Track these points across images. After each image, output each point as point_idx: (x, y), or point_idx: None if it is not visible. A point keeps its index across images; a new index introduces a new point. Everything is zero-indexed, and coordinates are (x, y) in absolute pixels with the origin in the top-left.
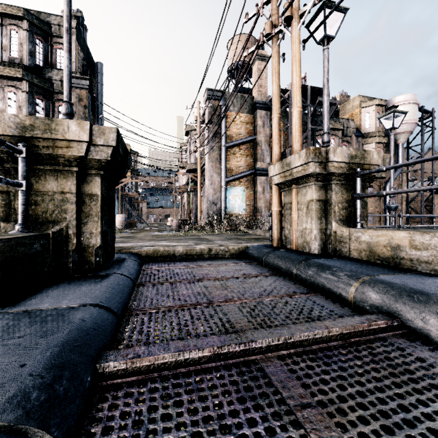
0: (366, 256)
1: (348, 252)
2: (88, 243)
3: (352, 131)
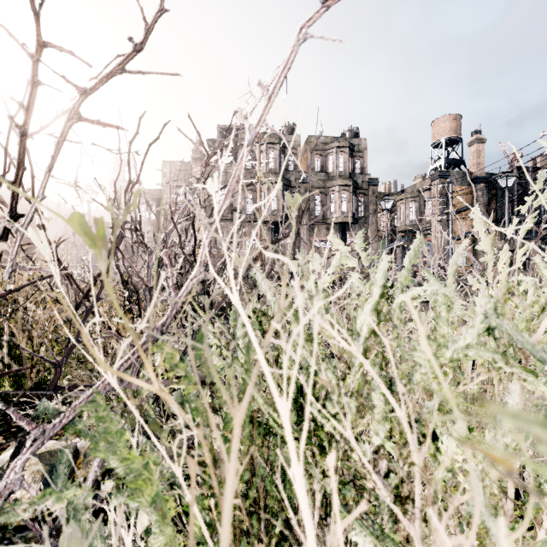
0: None
1: None
2: None
3: None
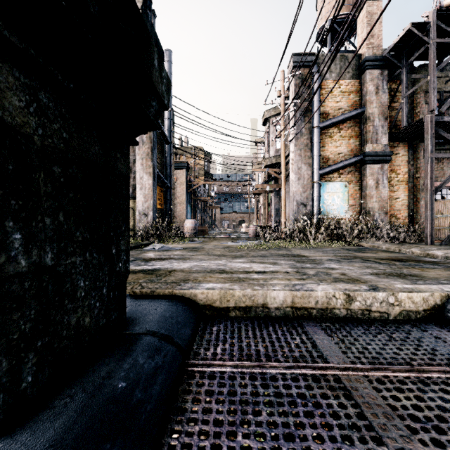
0: None
1: None
2: None
3: None
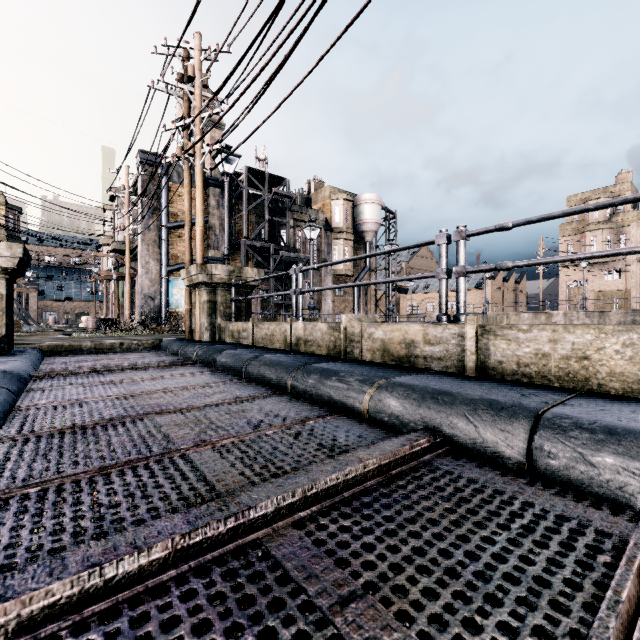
0: (231, 340)
1: (226, 338)
2: None
3: (321, 224)
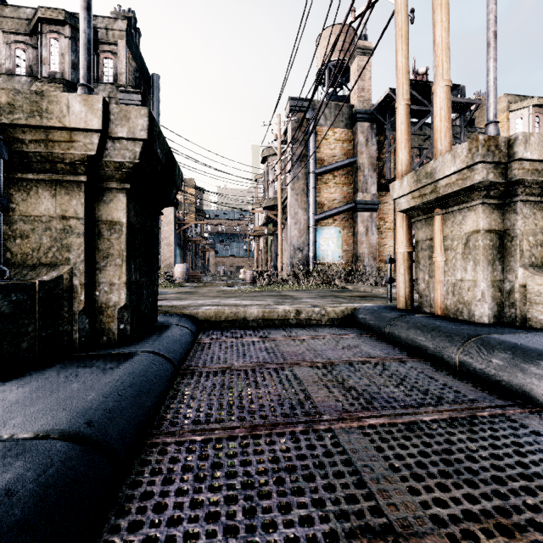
0: None
1: None
2: (107, 300)
3: None
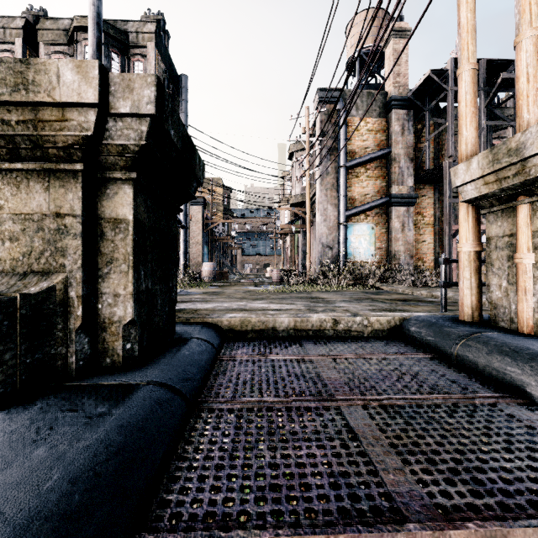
0: None
1: None
2: (111, 314)
3: None
